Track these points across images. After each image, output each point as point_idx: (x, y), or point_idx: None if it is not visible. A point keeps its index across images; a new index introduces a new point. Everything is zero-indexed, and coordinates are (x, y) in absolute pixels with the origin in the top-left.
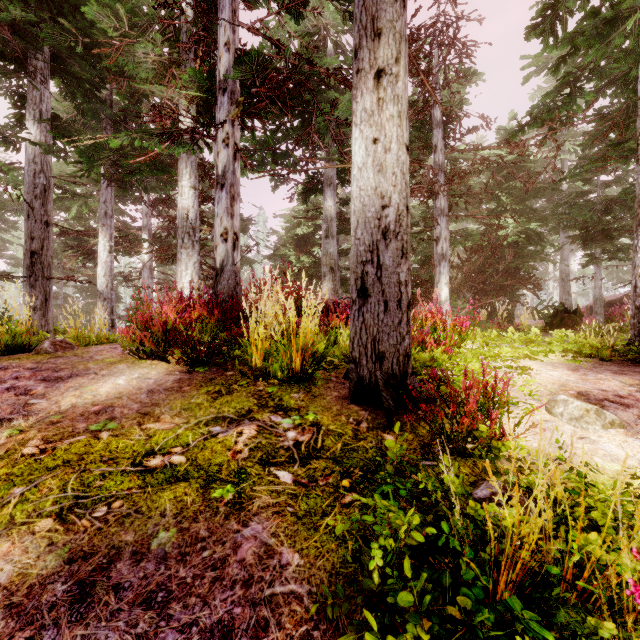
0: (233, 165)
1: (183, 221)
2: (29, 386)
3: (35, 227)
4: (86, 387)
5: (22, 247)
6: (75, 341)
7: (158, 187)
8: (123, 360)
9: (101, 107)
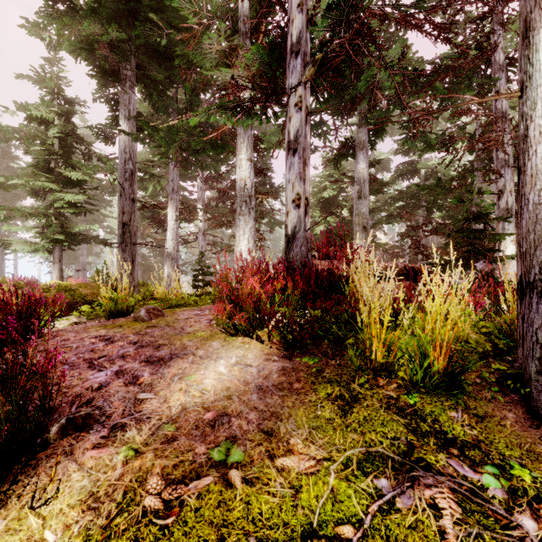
0: (305, 129)
1: (241, 191)
2: (135, 371)
3: (125, 203)
4: (189, 376)
5: (114, 219)
6: (160, 303)
7: (211, 165)
8: (214, 335)
9: (170, 103)
